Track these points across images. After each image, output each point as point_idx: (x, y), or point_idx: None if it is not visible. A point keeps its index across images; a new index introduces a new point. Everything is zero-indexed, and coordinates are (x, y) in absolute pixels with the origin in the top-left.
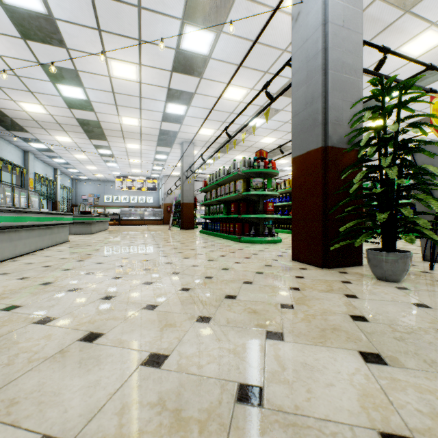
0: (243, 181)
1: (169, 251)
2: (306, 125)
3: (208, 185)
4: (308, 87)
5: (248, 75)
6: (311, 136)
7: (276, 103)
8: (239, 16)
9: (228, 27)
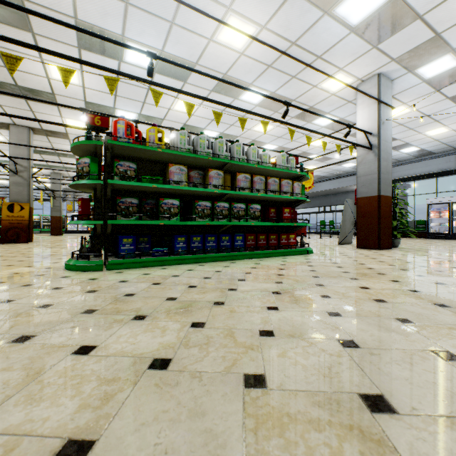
0: (301, 184)
1: (431, 262)
2: (387, 183)
3: (183, 149)
4: (387, 165)
5: (272, 50)
6: (388, 189)
7: (202, 76)
8: (355, 48)
9: (352, 38)
